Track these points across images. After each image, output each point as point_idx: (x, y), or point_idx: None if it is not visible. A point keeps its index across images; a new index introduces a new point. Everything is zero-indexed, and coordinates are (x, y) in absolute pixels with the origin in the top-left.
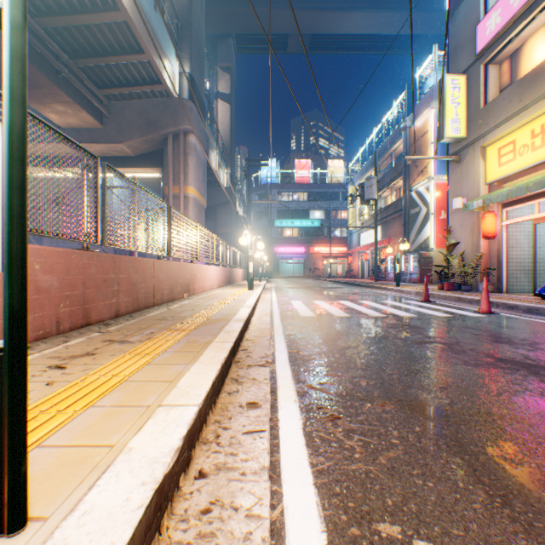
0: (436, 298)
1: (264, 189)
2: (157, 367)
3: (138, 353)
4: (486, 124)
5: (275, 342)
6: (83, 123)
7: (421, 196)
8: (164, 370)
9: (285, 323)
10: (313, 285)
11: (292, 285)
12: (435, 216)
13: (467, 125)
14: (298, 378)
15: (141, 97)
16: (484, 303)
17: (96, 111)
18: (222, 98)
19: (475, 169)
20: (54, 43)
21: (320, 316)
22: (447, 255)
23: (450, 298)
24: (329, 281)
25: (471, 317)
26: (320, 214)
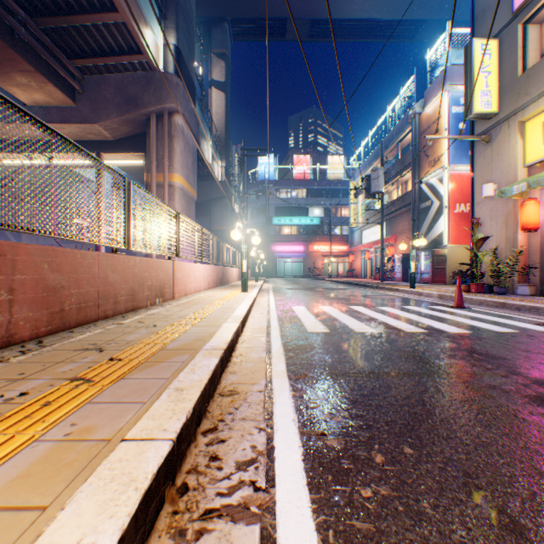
0: (467, 303)
1: (261, 185)
2: None
3: None
4: (527, 94)
5: (274, 400)
6: (52, 100)
7: (432, 188)
8: None
9: (289, 347)
10: (315, 286)
11: (292, 286)
12: (449, 210)
13: (499, 98)
14: None
15: (120, 71)
16: None
17: (66, 85)
18: (217, 86)
19: (511, 148)
20: None
21: (336, 332)
22: (475, 252)
23: (489, 303)
24: (330, 281)
25: None
26: (320, 211)
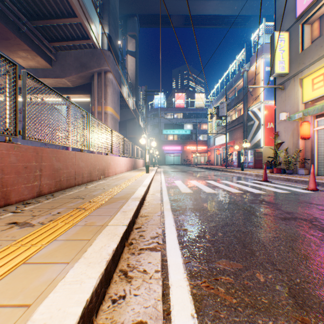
0: (270, 178)
1: (156, 111)
2: (30, 270)
3: (24, 244)
4: (303, 63)
5: (165, 219)
6: (39, 65)
7: (254, 113)
8: (33, 278)
9: (172, 199)
10: (187, 170)
11: (174, 170)
12: (264, 126)
13: (289, 65)
14: (190, 269)
15: (77, 49)
16: (312, 183)
17: (47, 57)
18: (130, 54)
19: (295, 93)
20: (16, 9)
21: (196, 193)
22: (276, 150)
23: (281, 179)
24: (196, 167)
25: (305, 193)
26: (190, 126)
